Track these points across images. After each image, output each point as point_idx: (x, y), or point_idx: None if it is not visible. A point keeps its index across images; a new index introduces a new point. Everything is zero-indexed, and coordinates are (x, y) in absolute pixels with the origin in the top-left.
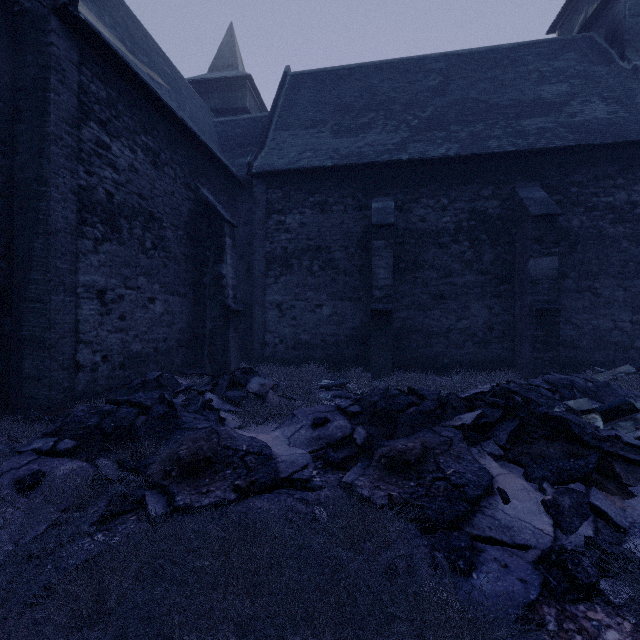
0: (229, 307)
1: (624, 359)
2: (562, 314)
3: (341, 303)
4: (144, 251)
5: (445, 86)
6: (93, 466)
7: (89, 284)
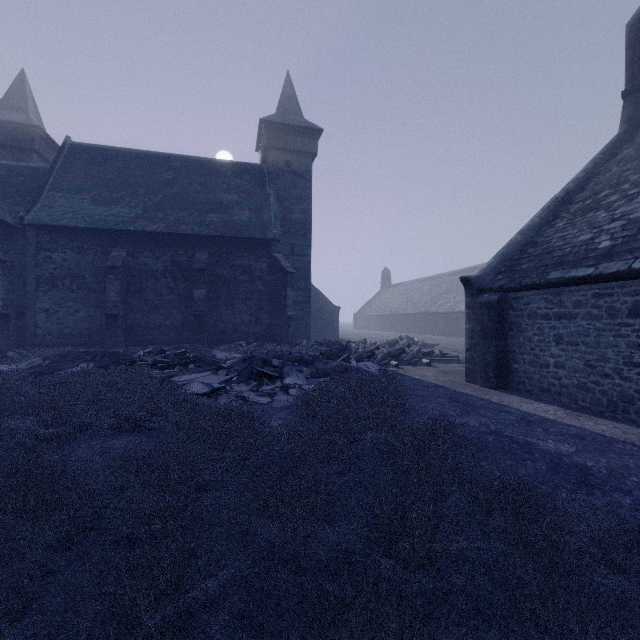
0: None
1: (247, 338)
2: (219, 317)
3: (93, 310)
4: None
5: (175, 181)
6: None
7: None
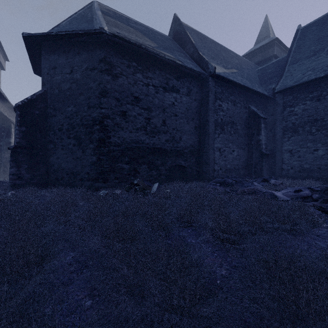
0: (263, 152)
1: None
2: None
3: None
4: (231, 135)
5: None
6: (224, 188)
7: (217, 147)
